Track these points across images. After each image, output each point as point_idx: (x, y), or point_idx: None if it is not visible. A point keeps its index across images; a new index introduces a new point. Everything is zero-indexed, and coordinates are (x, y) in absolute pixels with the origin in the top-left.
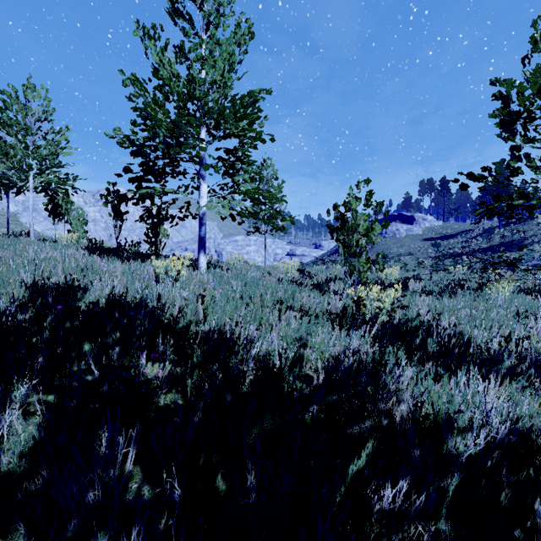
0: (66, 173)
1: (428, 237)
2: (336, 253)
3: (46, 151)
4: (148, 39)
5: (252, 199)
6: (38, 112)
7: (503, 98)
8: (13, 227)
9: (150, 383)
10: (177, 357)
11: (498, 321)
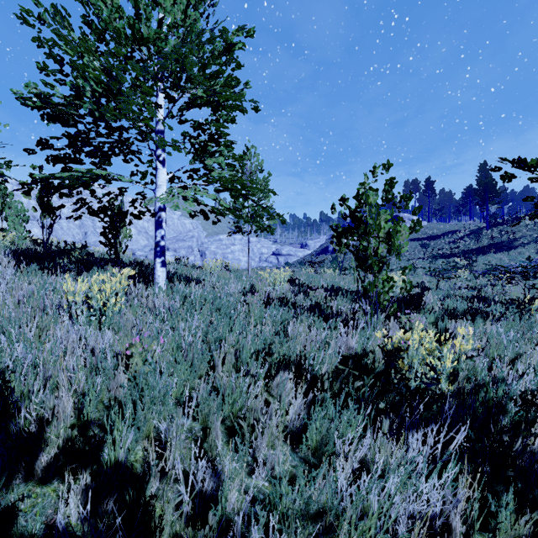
0: None
1: (414, 237)
2: (323, 252)
3: None
4: None
5: (228, 190)
6: None
7: None
8: None
9: None
10: None
11: None
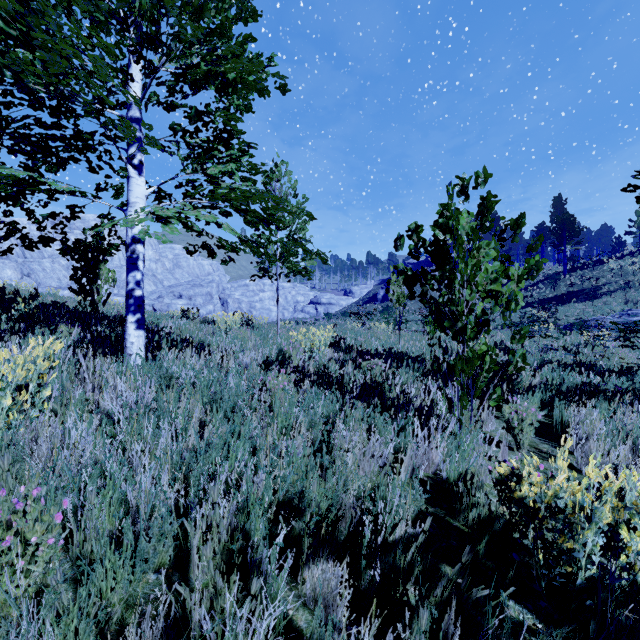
0: None
1: None
2: (371, 301)
3: None
4: None
5: (241, 213)
6: None
7: None
8: None
9: None
10: None
11: None
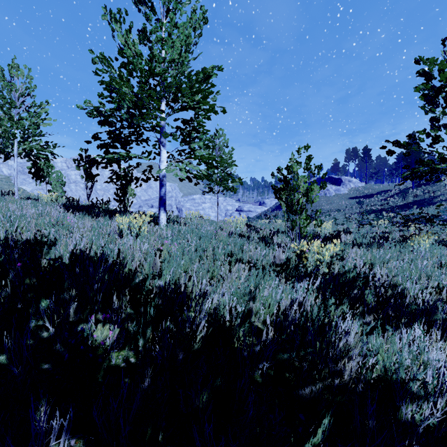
0: (46, 141)
1: (353, 196)
2: (277, 209)
3: (29, 122)
4: (114, 22)
5: (206, 164)
6: (21, 88)
7: (426, 75)
8: (6, 188)
9: (97, 347)
10: (133, 311)
11: (425, 272)
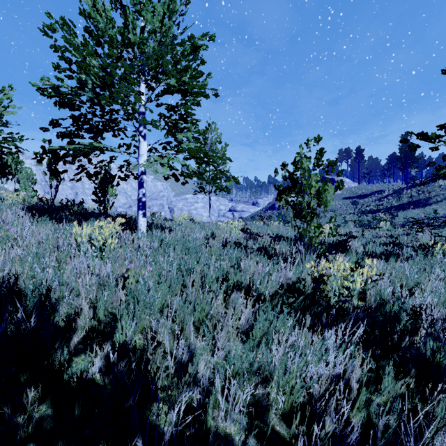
0: (10, 132)
1: (346, 196)
2: (270, 209)
3: None
4: None
5: (194, 158)
6: None
7: None
8: None
9: None
10: (51, 410)
11: None
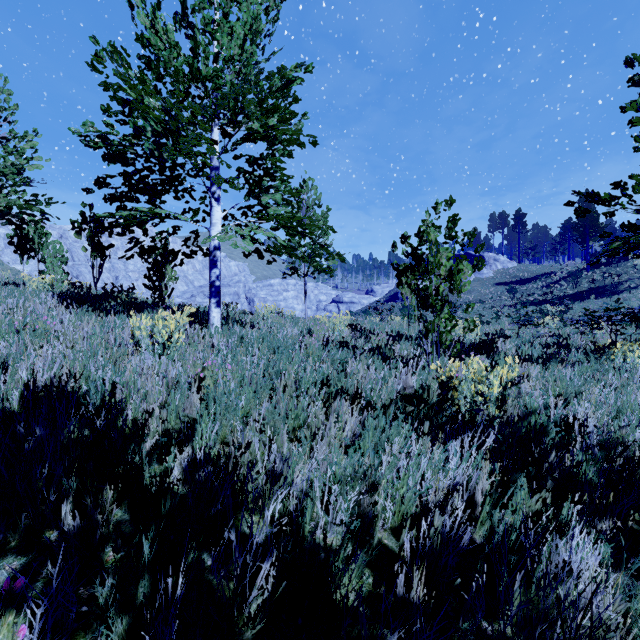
0: (34, 194)
1: (501, 281)
2: (392, 300)
3: (7, 164)
4: None
5: (285, 228)
6: None
7: None
8: None
9: None
10: (128, 515)
11: None
